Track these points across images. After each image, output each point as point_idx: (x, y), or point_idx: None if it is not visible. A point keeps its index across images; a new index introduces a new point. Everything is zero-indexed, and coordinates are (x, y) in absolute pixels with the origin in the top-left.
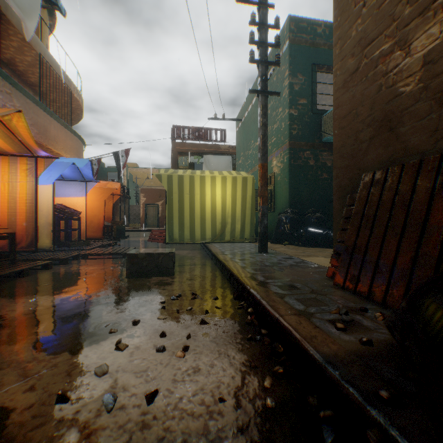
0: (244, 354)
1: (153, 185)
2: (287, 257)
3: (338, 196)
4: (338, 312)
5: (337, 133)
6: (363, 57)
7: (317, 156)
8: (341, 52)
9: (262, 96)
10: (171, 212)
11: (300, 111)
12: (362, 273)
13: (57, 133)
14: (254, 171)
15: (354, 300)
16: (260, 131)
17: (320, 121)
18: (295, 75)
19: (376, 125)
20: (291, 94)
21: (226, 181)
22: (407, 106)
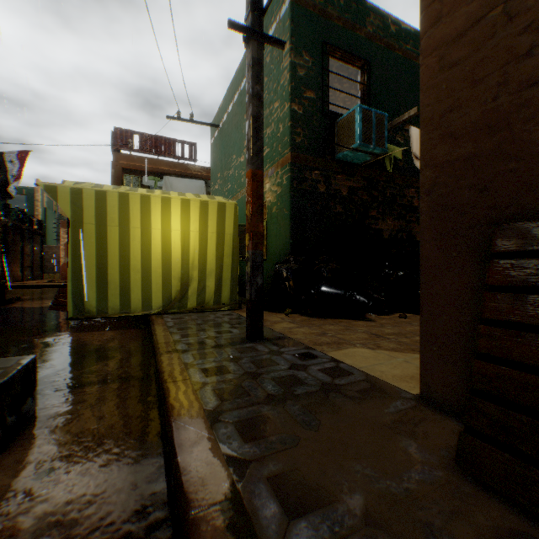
0: None
1: None
2: (304, 354)
3: (439, 232)
4: None
5: (435, 82)
6: None
7: (329, 180)
8: None
9: (253, 42)
10: (80, 260)
11: (307, 108)
12: None
13: None
14: (236, 199)
15: None
16: (250, 108)
17: (333, 129)
18: (300, 53)
19: None
20: (293, 80)
21: (190, 208)
22: None
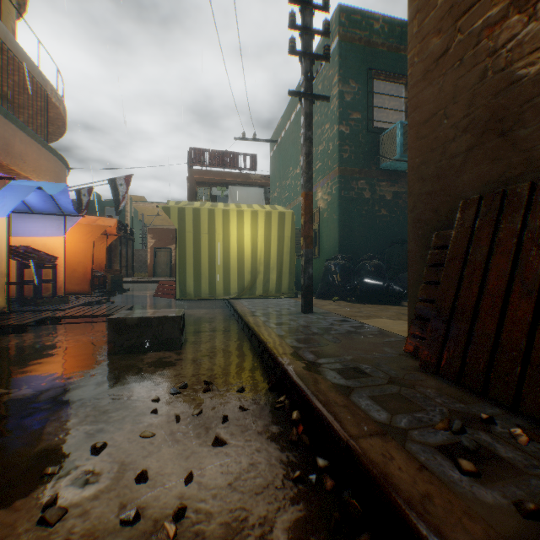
0: (290, 519)
1: (165, 225)
2: (341, 320)
3: (416, 235)
4: (448, 426)
5: (414, 145)
6: (456, 33)
7: (374, 187)
8: (421, 31)
9: (306, 101)
10: (183, 258)
11: (353, 128)
12: (470, 353)
13: (26, 149)
14: (293, 206)
15: (459, 396)
16: (303, 148)
17: (378, 142)
18: (347, 82)
19: (478, 129)
20: (341, 106)
21: (258, 217)
22: (531, 96)
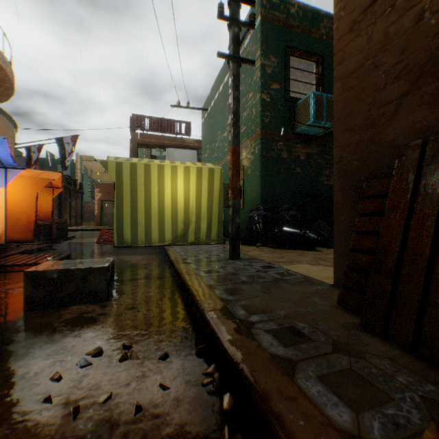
0: None
1: (112, 181)
2: (266, 266)
3: (343, 186)
4: None
5: (340, 98)
6: None
7: (290, 148)
8: None
9: (234, 63)
10: (120, 209)
11: (273, 96)
12: (427, 315)
13: None
14: (221, 164)
15: (421, 369)
16: (231, 107)
17: (294, 110)
18: (268, 56)
19: (413, 74)
20: (263, 77)
21: (190, 172)
22: None
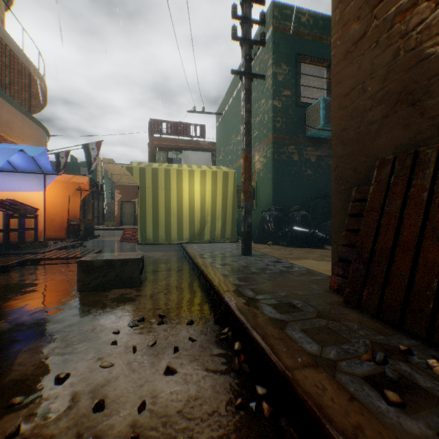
0: None
1: (130, 182)
2: (275, 261)
3: (338, 190)
4: (372, 357)
5: (337, 115)
6: (373, 19)
7: (301, 151)
8: (342, 18)
9: (246, 79)
10: (144, 210)
11: (284, 102)
12: (387, 291)
13: (12, 118)
14: (235, 167)
15: (379, 328)
16: (244, 118)
17: (304, 114)
18: (279, 65)
19: (392, 100)
20: (274, 84)
21: (206, 176)
22: (438, 71)
